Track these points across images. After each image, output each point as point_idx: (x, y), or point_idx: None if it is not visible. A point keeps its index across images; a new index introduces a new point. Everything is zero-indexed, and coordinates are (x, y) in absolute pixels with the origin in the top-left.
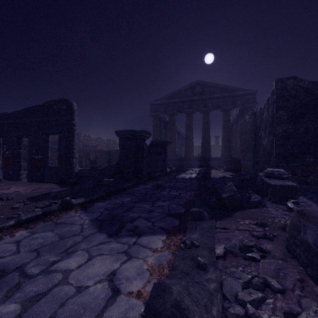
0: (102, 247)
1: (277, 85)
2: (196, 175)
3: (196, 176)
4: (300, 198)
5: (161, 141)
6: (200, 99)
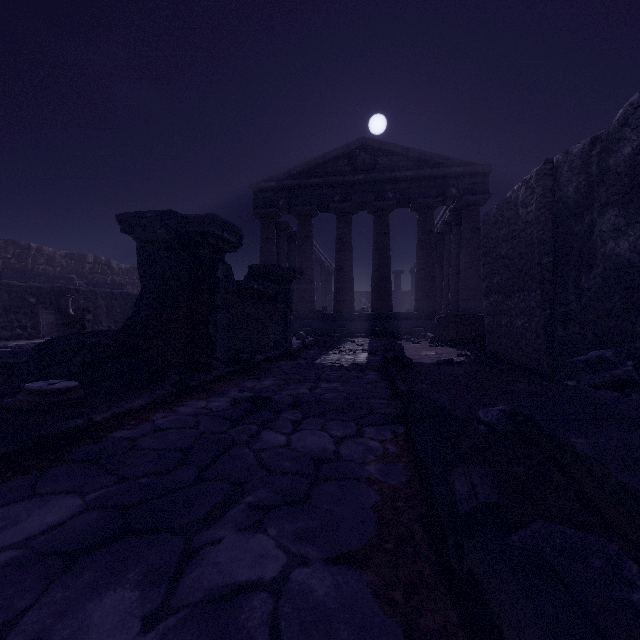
0: None
1: None
2: (368, 356)
3: (369, 359)
4: None
5: (276, 266)
6: (370, 180)
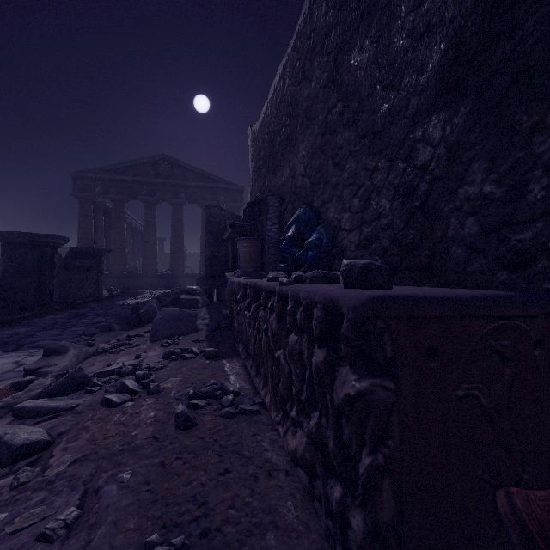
0: (1, 356)
1: (205, 210)
2: None
3: None
4: (202, 308)
5: (91, 248)
6: (168, 184)
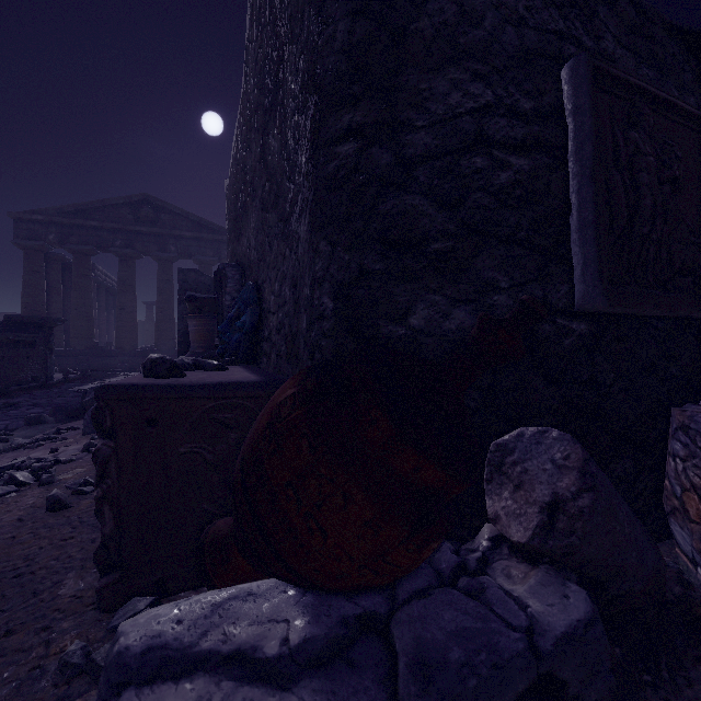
0: None
1: (179, 275)
2: None
3: None
4: None
5: (34, 318)
6: (153, 233)
